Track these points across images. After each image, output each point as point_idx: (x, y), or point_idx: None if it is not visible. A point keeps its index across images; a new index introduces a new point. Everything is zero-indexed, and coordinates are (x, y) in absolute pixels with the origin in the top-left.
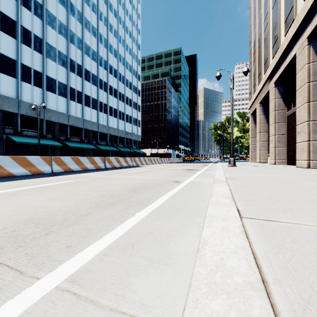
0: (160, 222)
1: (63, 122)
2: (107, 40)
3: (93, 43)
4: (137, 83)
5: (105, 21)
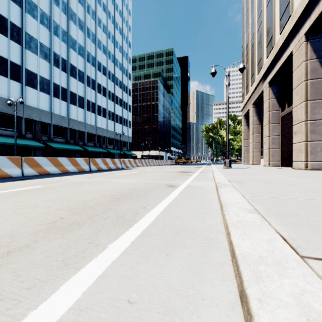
0: (149, 266)
1: (46, 121)
2: (95, 35)
3: (80, 37)
4: (128, 83)
5: (93, 14)
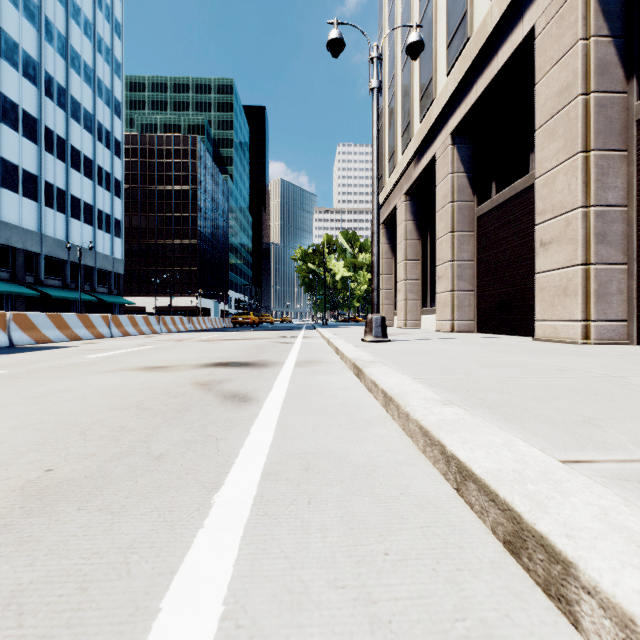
0: None
1: None
2: None
3: None
4: (113, 123)
5: None
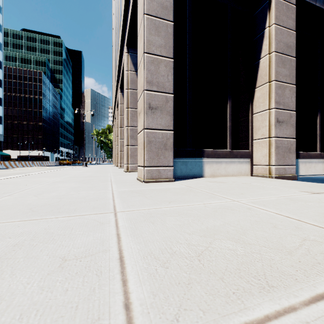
0: None
1: None
2: None
3: None
4: None
5: None
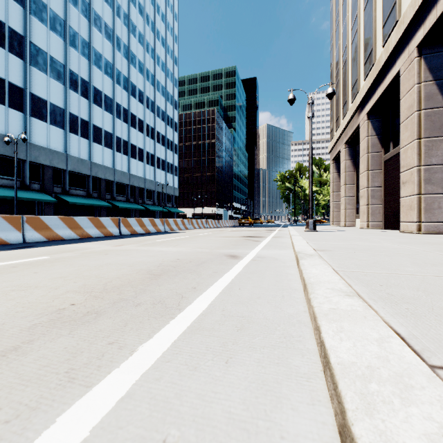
0: (199, 381)
1: (59, 166)
2: (128, 47)
3: (107, 49)
4: (174, 113)
5: (125, 19)
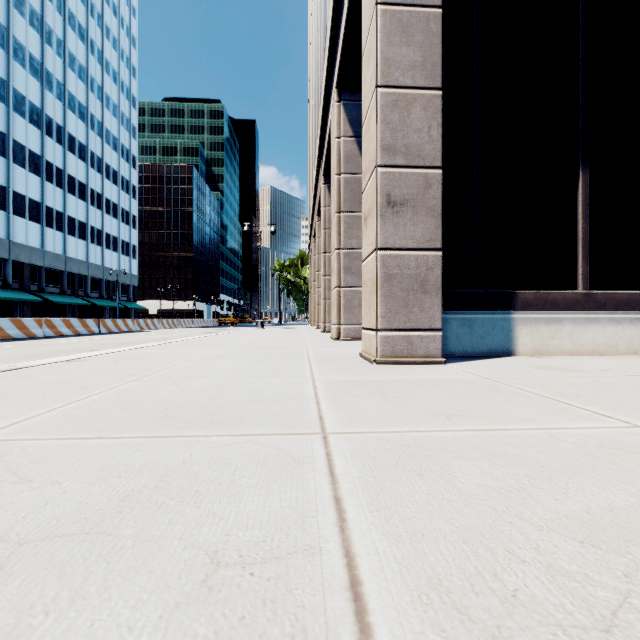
0: None
1: None
2: (63, 86)
3: (33, 89)
4: (131, 174)
5: (59, 47)
